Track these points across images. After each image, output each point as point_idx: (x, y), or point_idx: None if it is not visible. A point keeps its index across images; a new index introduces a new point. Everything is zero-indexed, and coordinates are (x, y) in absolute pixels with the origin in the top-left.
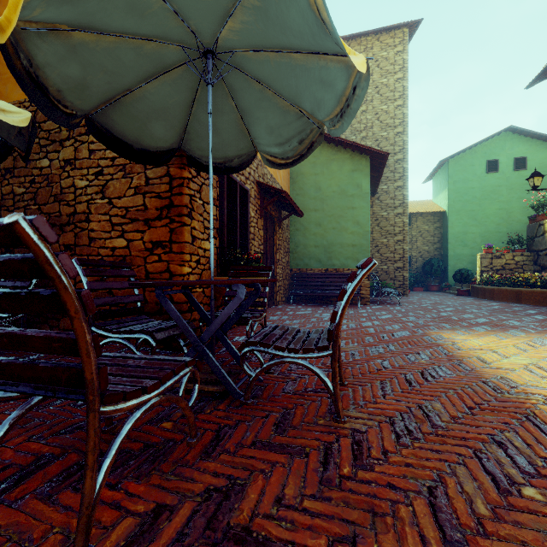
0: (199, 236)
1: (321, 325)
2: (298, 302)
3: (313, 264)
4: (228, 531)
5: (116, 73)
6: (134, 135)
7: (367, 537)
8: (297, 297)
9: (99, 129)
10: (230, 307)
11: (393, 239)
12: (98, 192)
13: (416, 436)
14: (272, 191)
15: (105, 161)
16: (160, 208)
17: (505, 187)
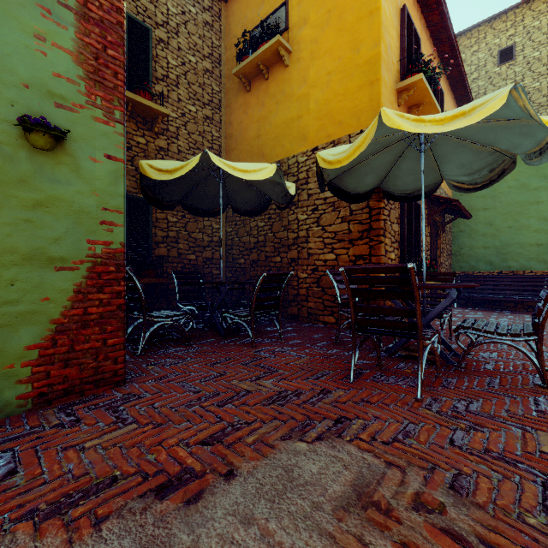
0: (388, 249)
1: None
2: (463, 306)
3: (481, 266)
4: (479, 412)
5: (358, 157)
6: (353, 186)
7: None
8: (461, 300)
9: (334, 187)
10: (443, 303)
11: None
12: (314, 222)
13: None
14: (441, 201)
15: (319, 200)
16: (361, 231)
17: None
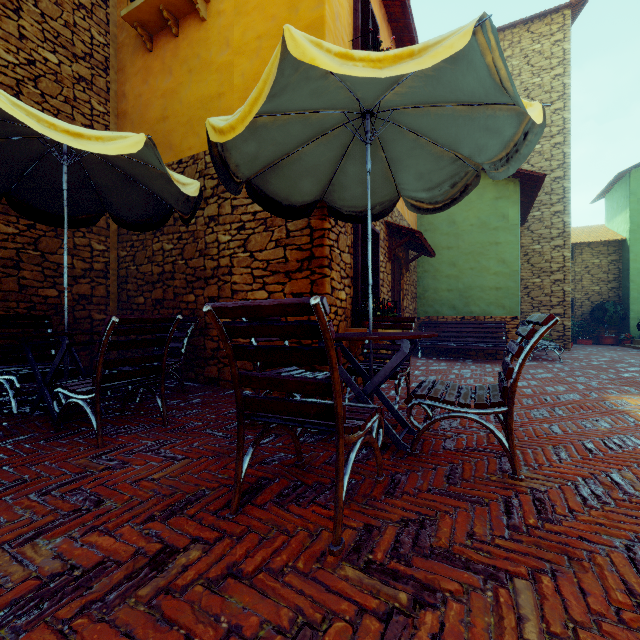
0: (337, 286)
1: (463, 382)
2: (427, 356)
3: (445, 311)
4: (433, 550)
5: (282, 143)
6: (285, 193)
7: (566, 573)
8: (426, 349)
9: (256, 191)
10: (393, 361)
11: (549, 279)
12: (240, 246)
13: (605, 501)
14: (403, 232)
15: (247, 215)
16: (300, 260)
17: None
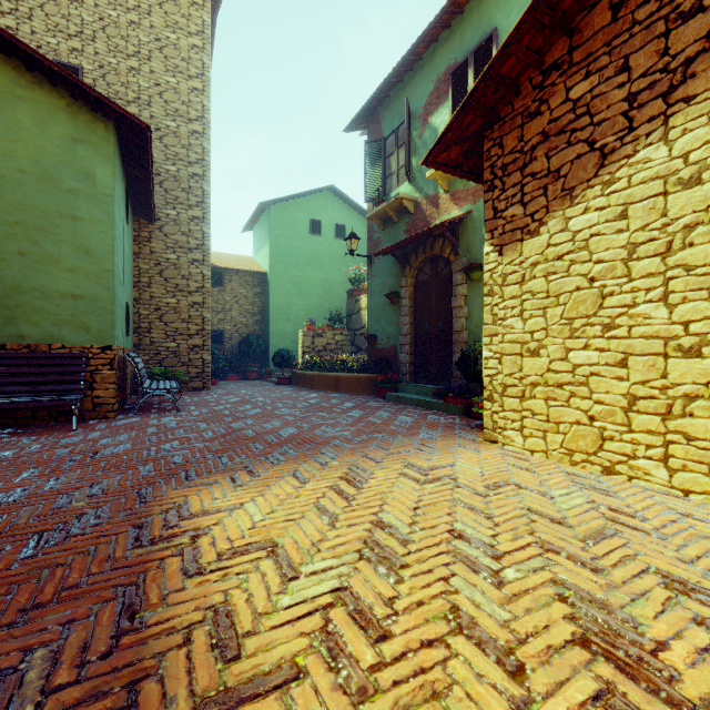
0: None
1: None
2: None
3: None
4: None
5: None
6: None
7: None
8: None
9: None
10: None
11: (187, 300)
12: None
13: None
14: None
15: None
16: None
17: (328, 255)
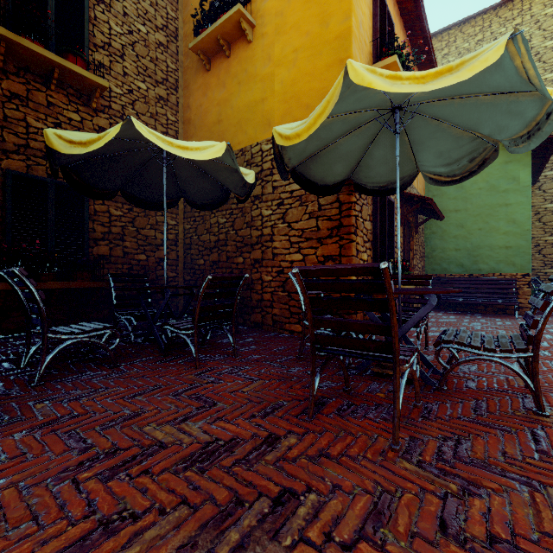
0: (360, 249)
1: None
2: (435, 309)
3: (453, 269)
4: (471, 460)
5: (324, 139)
6: (321, 176)
7: None
8: None
9: (298, 176)
10: (422, 311)
11: None
12: (280, 219)
13: None
14: (415, 199)
15: (285, 194)
16: (330, 228)
17: None
